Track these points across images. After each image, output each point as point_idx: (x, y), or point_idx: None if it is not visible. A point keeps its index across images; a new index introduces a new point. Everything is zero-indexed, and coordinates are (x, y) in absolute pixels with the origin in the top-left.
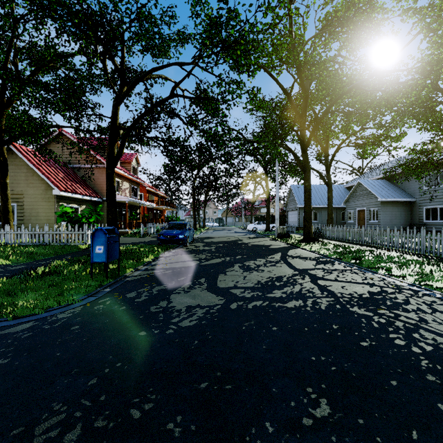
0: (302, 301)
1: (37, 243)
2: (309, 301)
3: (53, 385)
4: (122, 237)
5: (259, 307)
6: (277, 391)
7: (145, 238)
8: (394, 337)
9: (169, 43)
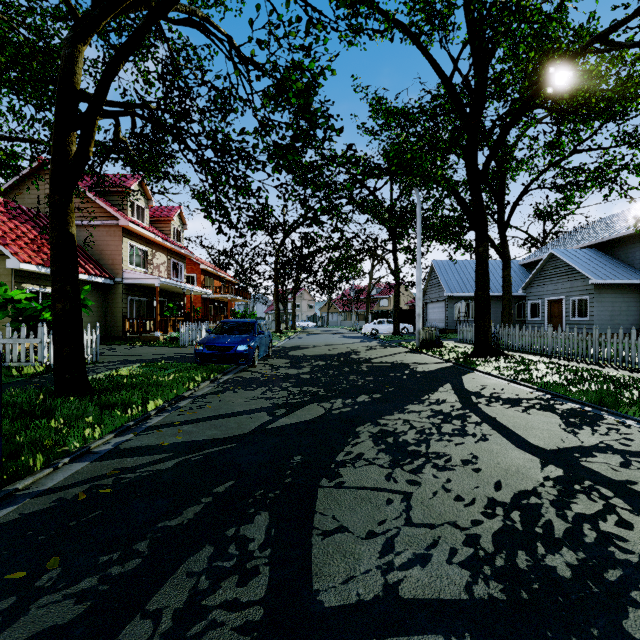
0: None
1: None
2: None
3: None
4: (146, 346)
5: None
6: None
7: (185, 348)
8: None
9: None
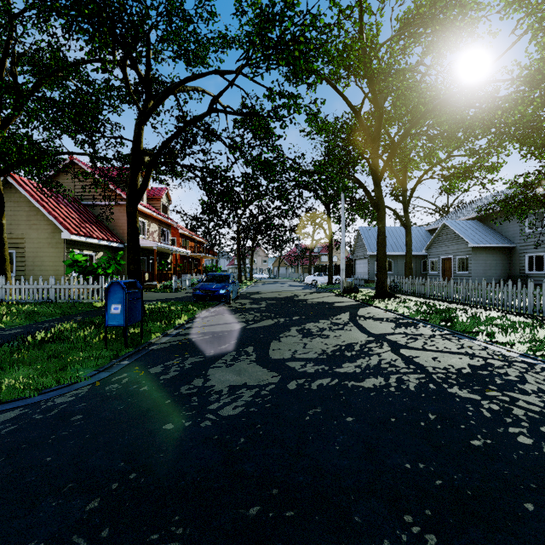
0: (382, 378)
1: (40, 300)
2: (393, 378)
3: (35, 510)
4: (149, 291)
5: (327, 387)
6: (361, 521)
7: (178, 293)
8: (515, 432)
9: (208, 48)
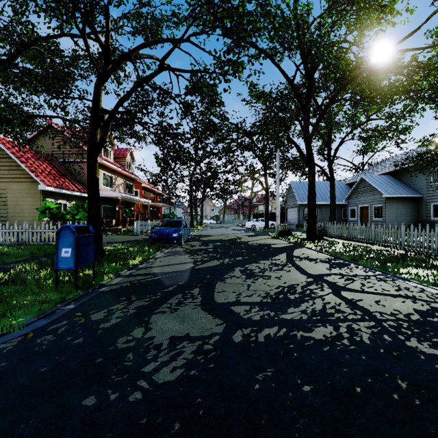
0: (332, 327)
1: (15, 242)
2: (342, 327)
3: None
4: (114, 235)
5: (275, 340)
6: None
7: (138, 236)
8: None
9: (163, 25)
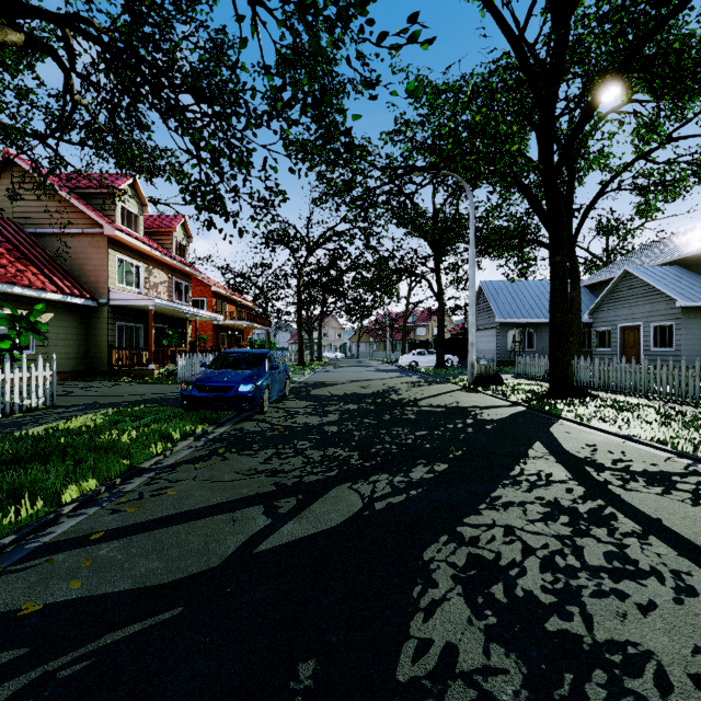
0: None
1: None
2: None
3: None
4: (134, 383)
5: None
6: None
7: None
8: None
9: None
